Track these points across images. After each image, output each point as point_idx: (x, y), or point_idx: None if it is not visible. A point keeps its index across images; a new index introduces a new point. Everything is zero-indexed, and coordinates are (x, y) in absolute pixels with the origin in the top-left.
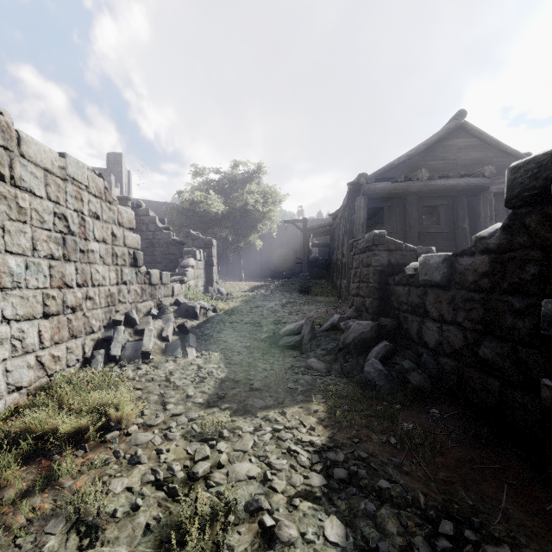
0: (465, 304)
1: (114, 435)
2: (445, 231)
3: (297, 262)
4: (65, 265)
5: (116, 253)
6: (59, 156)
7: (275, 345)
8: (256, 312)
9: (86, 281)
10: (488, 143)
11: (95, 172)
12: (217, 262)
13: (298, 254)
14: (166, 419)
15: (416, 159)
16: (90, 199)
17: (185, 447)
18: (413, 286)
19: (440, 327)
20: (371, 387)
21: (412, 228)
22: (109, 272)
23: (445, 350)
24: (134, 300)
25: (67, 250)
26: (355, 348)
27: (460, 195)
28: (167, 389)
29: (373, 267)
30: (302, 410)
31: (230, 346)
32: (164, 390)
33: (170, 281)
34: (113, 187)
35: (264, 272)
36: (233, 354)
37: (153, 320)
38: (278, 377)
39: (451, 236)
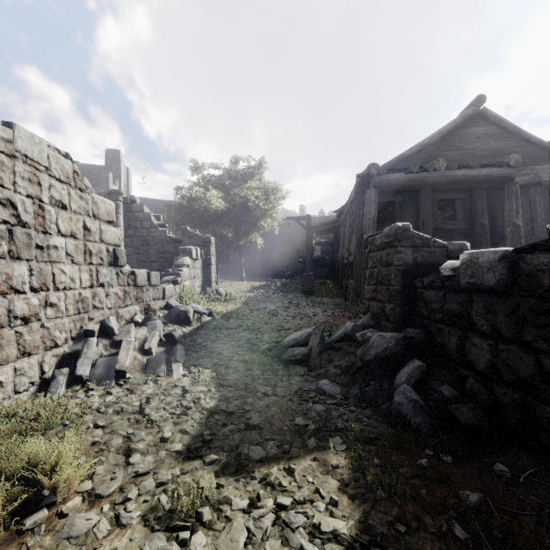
0: (537, 318)
1: (38, 520)
2: (462, 227)
3: (299, 261)
4: (11, 264)
5: (90, 250)
6: (5, 126)
7: (278, 358)
8: (257, 316)
9: (46, 284)
10: (509, 131)
11: (59, 152)
12: (217, 261)
13: (301, 253)
14: (126, 482)
15: (429, 150)
16: (53, 184)
17: (141, 543)
18: (451, 291)
19: (494, 345)
20: (404, 424)
21: (426, 224)
22: (79, 272)
23: (503, 376)
24: (114, 305)
25: (16, 245)
26: (378, 367)
27: (478, 188)
28: (138, 426)
29: (395, 267)
30: (316, 465)
31: (225, 360)
32: (133, 428)
33: (162, 282)
34: (110, 184)
35: (265, 272)
36: (227, 372)
37: (137, 328)
38: (282, 408)
39: (469, 233)
